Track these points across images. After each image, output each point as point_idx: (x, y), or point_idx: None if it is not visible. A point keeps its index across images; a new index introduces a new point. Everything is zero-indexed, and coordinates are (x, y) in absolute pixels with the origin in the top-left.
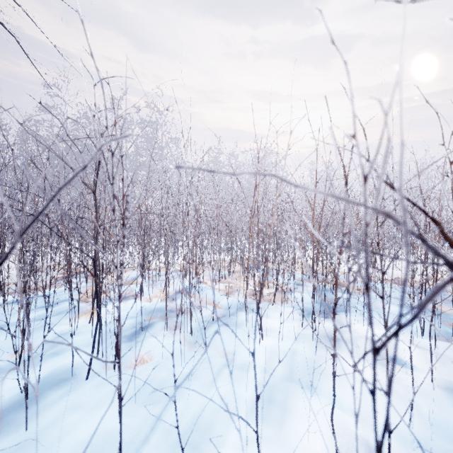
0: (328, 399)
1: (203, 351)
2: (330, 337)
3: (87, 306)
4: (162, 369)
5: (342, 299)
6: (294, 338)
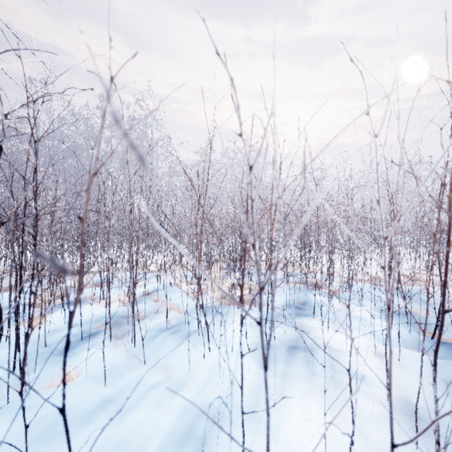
0: (263, 428)
1: (141, 365)
2: (288, 347)
3: (35, 312)
4: (78, 391)
5: (314, 302)
6: (248, 349)
